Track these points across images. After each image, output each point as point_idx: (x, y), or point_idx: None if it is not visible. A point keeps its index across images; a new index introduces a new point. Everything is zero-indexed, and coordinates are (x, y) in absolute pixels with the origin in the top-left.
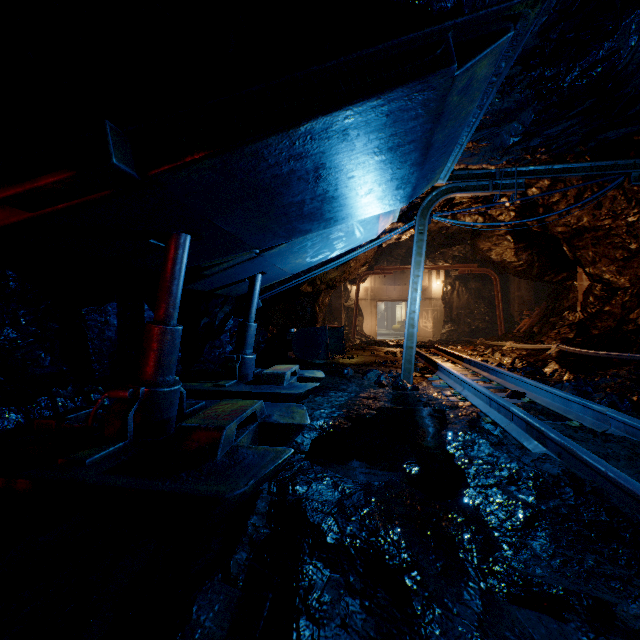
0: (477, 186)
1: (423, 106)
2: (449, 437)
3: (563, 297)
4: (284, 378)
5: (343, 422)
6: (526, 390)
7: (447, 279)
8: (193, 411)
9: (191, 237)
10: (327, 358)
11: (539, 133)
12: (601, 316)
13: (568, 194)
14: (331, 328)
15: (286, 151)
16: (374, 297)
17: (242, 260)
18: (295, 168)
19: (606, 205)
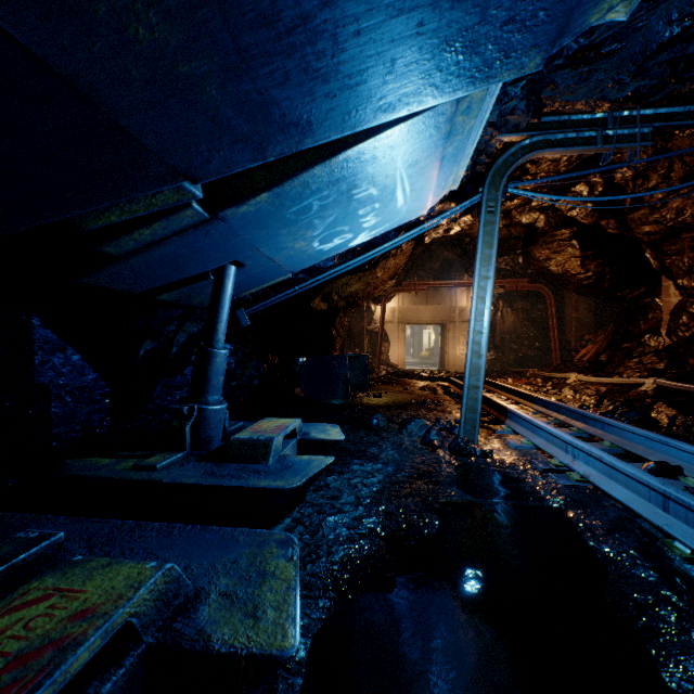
0: (578, 139)
1: None
2: (641, 621)
3: (639, 318)
4: (269, 450)
5: (382, 556)
6: (680, 461)
7: None
8: (5, 575)
9: None
10: (347, 397)
11: None
12: None
13: (672, 176)
14: (352, 356)
15: None
16: (402, 319)
17: (182, 226)
18: None
19: None
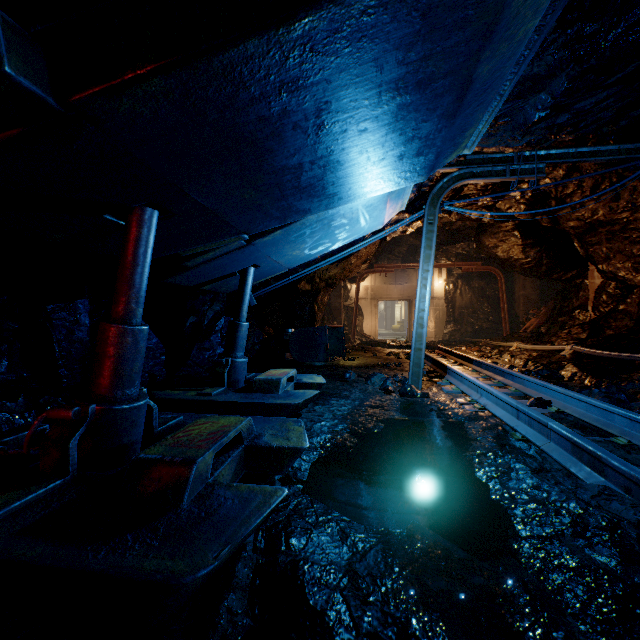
0: (493, 172)
1: (476, 1)
2: (476, 459)
3: (572, 296)
4: (279, 385)
5: (348, 438)
6: (551, 398)
7: (449, 278)
8: (167, 429)
9: (160, 214)
10: (327, 360)
11: (569, 107)
12: (615, 315)
13: (584, 185)
14: (331, 328)
15: (275, 73)
16: (374, 296)
17: (230, 249)
18: (289, 107)
19: (625, 197)
